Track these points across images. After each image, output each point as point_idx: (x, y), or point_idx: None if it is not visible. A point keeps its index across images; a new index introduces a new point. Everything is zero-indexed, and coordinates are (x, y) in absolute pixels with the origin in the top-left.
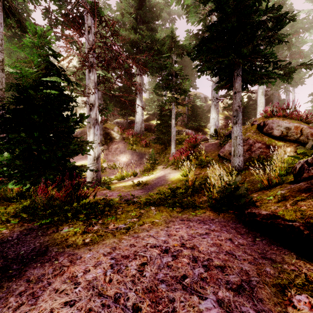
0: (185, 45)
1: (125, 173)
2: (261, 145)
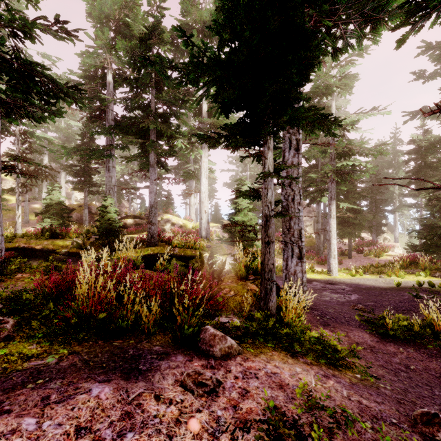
0: (39, 148)
1: (6, 233)
2: (90, 216)
